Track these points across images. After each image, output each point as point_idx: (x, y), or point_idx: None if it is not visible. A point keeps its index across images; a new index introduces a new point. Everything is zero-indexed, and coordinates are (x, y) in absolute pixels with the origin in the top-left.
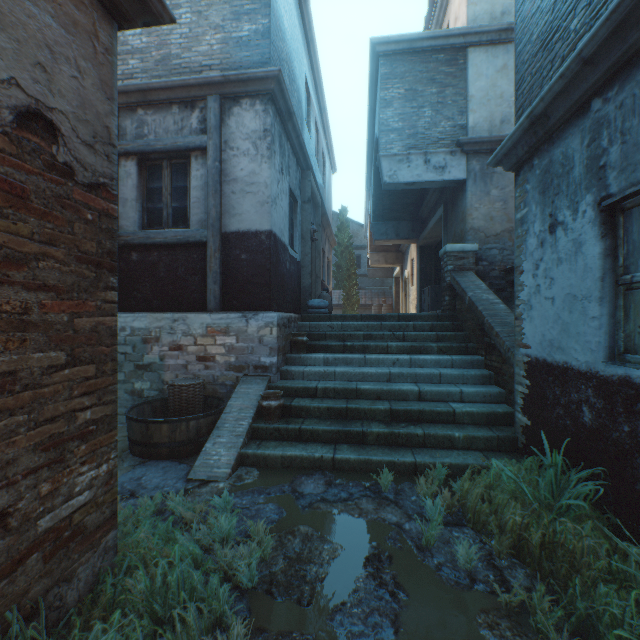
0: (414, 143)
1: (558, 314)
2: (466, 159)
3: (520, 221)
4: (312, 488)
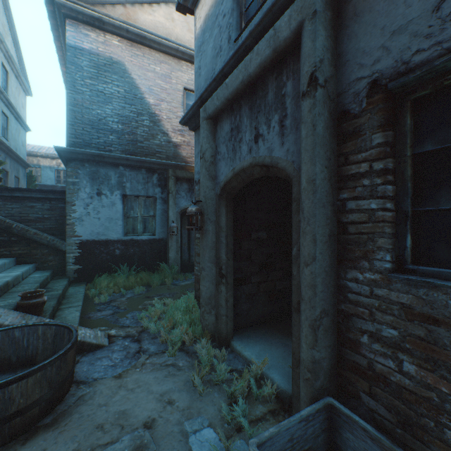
0: None
1: (103, 223)
2: None
3: (73, 183)
4: (108, 312)
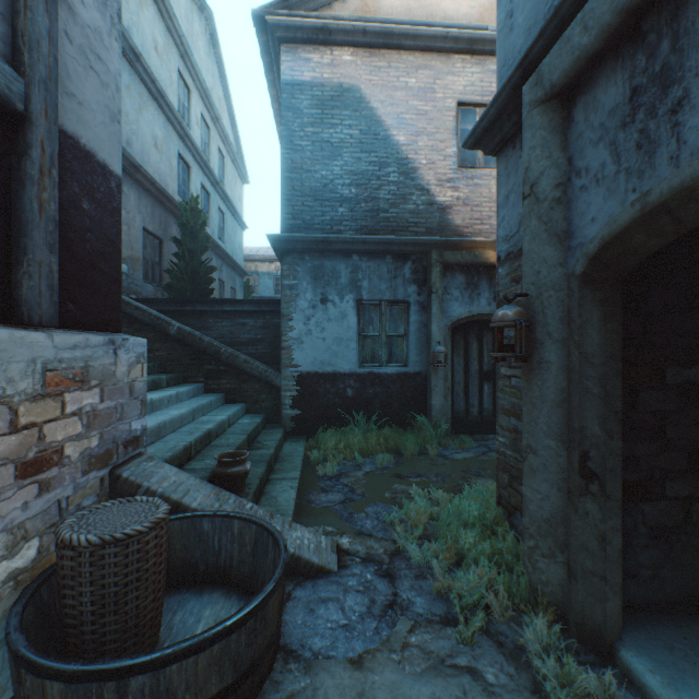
0: None
1: (329, 347)
2: None
3: (290, 287)
4: (337, 496)
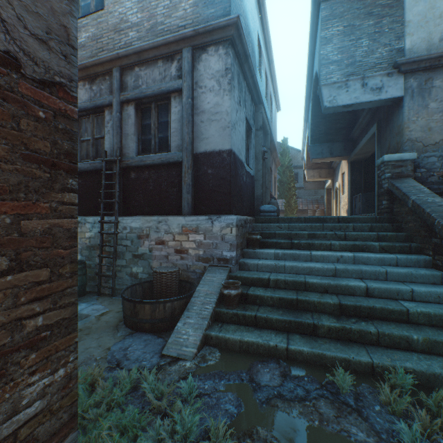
0: (352, 71)
1: None
2: (403, 78)
3: None
4: (268, 379)
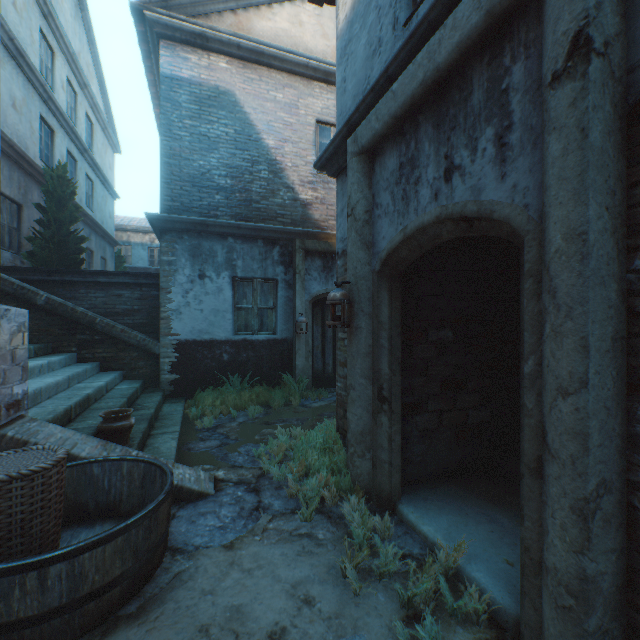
0: None
1: (207, 317)
2: None
3: (169, 262)
4: (214, 442)
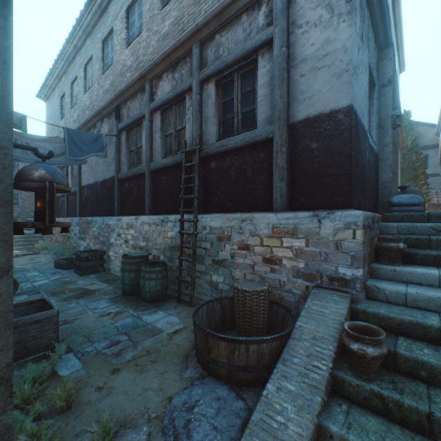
0: None
1: None
2: None
3: None
4: None
